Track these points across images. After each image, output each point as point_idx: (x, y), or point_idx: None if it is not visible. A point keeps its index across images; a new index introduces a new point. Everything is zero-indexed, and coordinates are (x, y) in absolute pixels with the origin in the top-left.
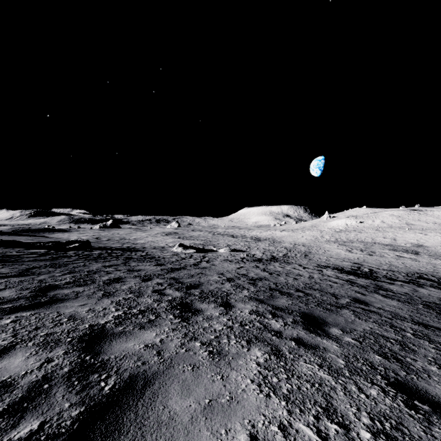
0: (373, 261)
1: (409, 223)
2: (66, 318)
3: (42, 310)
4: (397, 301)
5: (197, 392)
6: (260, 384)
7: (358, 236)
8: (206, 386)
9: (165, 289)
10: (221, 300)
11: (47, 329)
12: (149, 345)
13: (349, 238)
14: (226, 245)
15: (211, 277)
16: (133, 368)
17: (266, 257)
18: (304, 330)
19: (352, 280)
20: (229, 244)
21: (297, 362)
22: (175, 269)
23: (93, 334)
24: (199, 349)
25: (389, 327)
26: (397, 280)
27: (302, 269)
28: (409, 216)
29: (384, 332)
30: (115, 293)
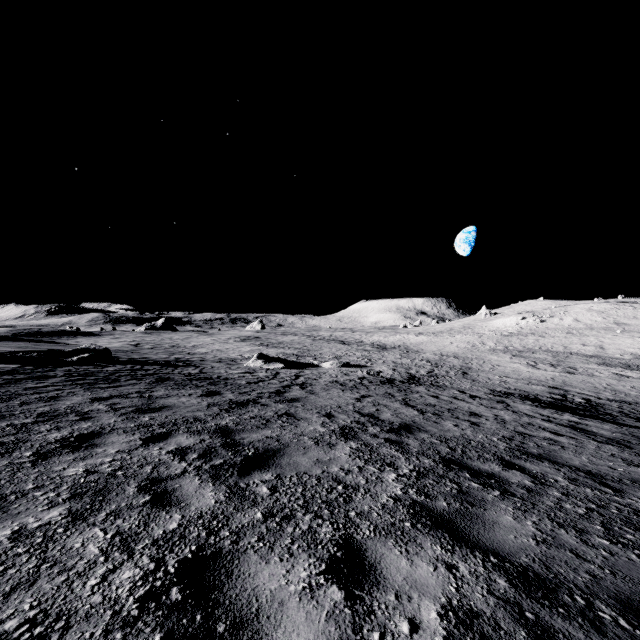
0: (581, 384)
1: (620, 322)
2: None
3: None
4: None
5: None
6: None
7: (541, 343)
8: None
9: (185, 472)
10: (331, 526)
11: None
12: None
13: (525, 345)
14: (333, 356)
15: (307, 424)
16: None
17: (400, 376)
18: None
19: (579, 424)
20: (337, 355)
21: None
22: (237, 403)
23: None
24: None
25: None
26: None
27: (469, 399)
28: (618, 312)
29: None
30: (20, 499)
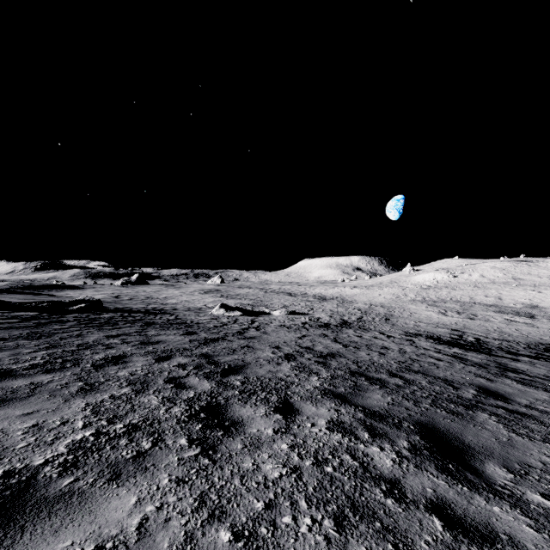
0: (477, 327)
1: (517, 278)
2: None
3: None
4: (545, 391)
5: None
6: None
7: (452, 294)
8: None
9: (188, 375)
10: (277, 397)
11: None
12: (106, 546)
13: (439, 296)
14: (282, 306)
15: (262, 352)
16: None
17: (335, 321)
18: (441, 473)
19: (460, 354)
20: (285, 305)
21: None
22: (210, 339)
23: None
24: None
25: None
26: (520, 355)
27: (385, 338)
28: (516, 269)
29: None
30: (102, 385)
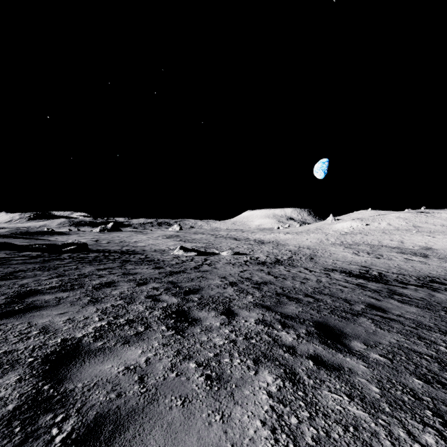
0: (382, 264)
1: (416, 226)
2: (36, 331)
3: (11, 320)
4: (416, 307)
5: (186, 444)
6: (275, 428)
7: (364, 239)
8: (199, 432)
9: (161, 294)
10: (223, 306)
11: (7, 345)
12: (130, 367)
13: (354, 240)
14: (229, 248)
15: (213, 281)
16: (103, 403)
17: (270, 260)
18: (322, 344)
19: (362, 284)
20: (231, 247)
21: (319, 390)
22: (174, 272)
23: (63, 352)
24: (194, 373)
25: (417, 339)
26: (409, 284)
27: (308, 272)
28: (416, 219)
29: (413, 346)
30: (103, 299)
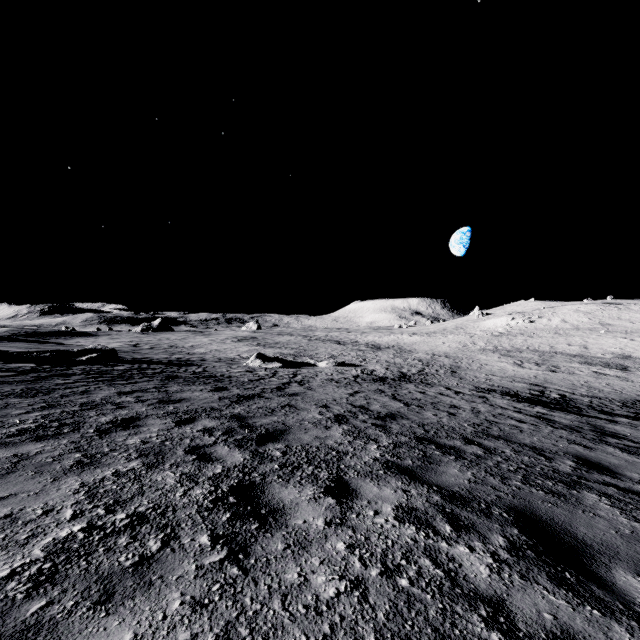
0: (561, 381)
1: (605, 323)
2: None
3: None
4: None
5: None
6: None
7: (529, 343)
8: None
9: (216, 443)
10: (327, 472)
11: None
12: None
13: (514, 345)
14: (329, 356)
15: (307, 413)
16: None
17: (392, 374)
18: (558, 587)
19: (545, 415)
20: (333, 355)
21: None
22: (244, 397)
23: None
24: None
25: None
26: (616, 415)
27: (453, 394)
28: (604, 313)
29: None
30: (105, 457)
